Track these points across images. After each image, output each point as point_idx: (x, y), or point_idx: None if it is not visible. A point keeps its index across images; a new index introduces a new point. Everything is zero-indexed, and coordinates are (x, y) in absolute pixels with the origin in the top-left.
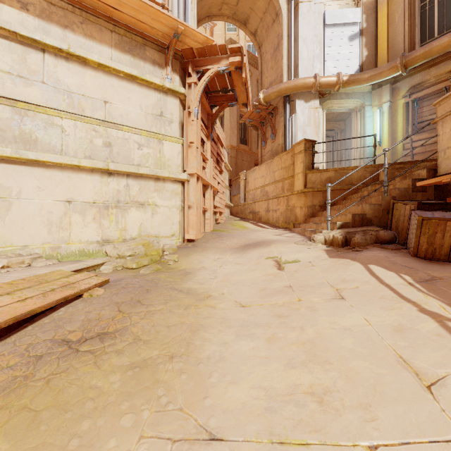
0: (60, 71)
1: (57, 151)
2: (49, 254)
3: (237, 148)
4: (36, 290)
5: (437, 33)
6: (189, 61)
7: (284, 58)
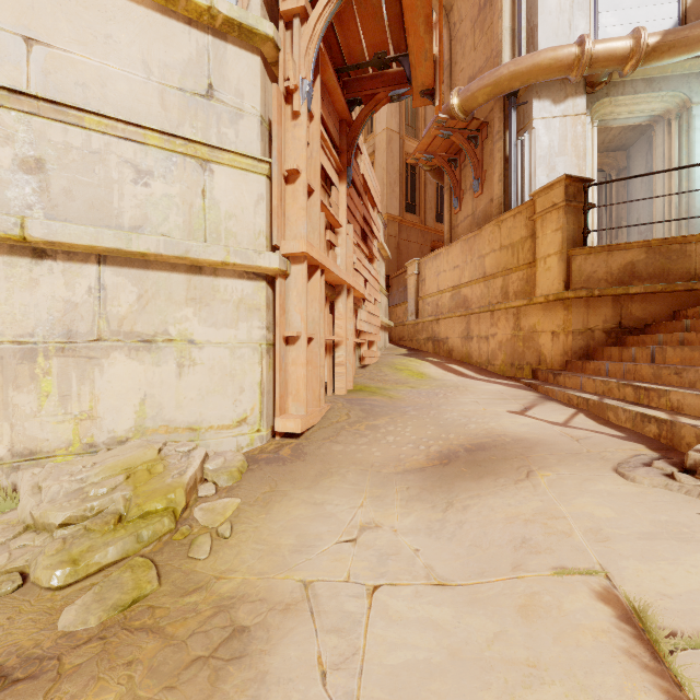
0: None
1: None
2: None
3: (400, 219)
4: None
5: None
6: None
7: (504, 17)
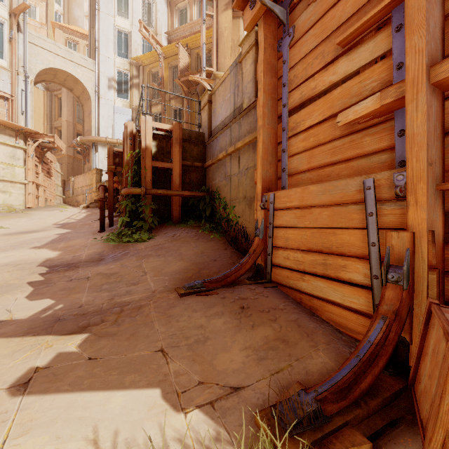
0: None
1: None
2: None
3: (74, 157)
4: None
5: None
6: (28, 136)
7: (92, 122)
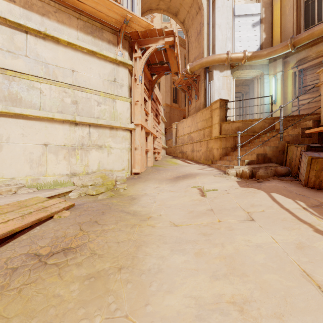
0: (39, 48)
1: (37, 107)
2: (31, 184)
3: (170, 105)
4: (17, 213)
5: (317, 21)
6: (135, 41)
7: (204, 40)
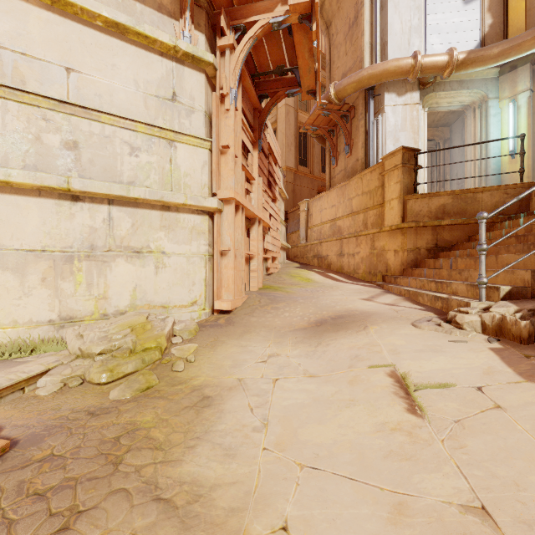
0: None
1: None
2: None
3: (295, 170)
4: None
5: None
6: (220, 8)
7: (365, 35)
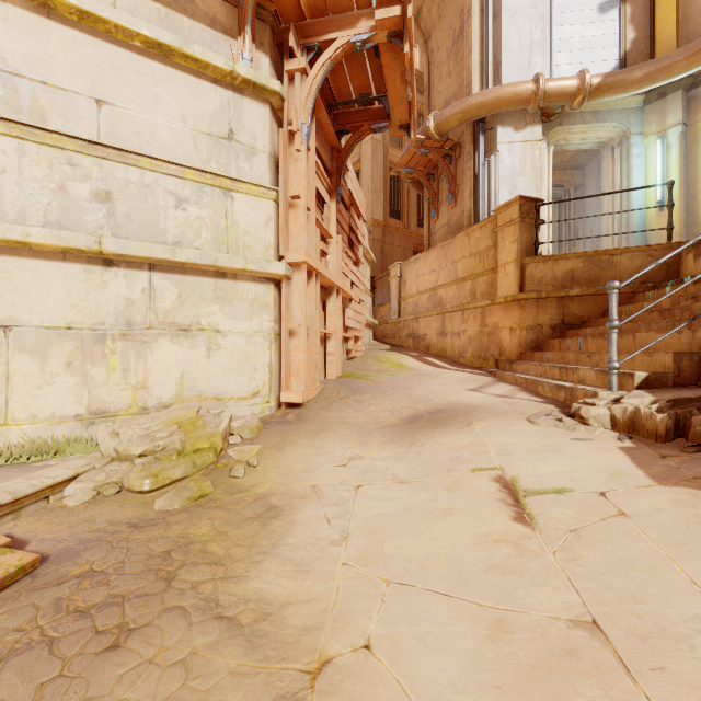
0: None
1: None
2: None
3: (384, 224)
4: None
5: None
6: (289, 23)
7: (474, 52)
